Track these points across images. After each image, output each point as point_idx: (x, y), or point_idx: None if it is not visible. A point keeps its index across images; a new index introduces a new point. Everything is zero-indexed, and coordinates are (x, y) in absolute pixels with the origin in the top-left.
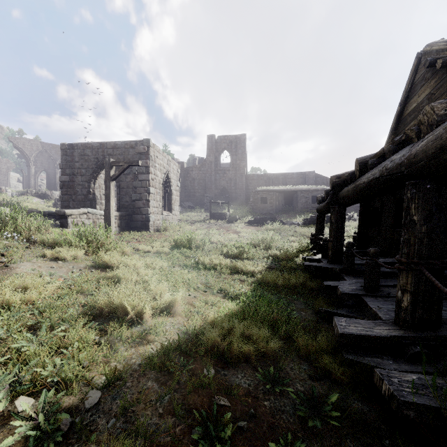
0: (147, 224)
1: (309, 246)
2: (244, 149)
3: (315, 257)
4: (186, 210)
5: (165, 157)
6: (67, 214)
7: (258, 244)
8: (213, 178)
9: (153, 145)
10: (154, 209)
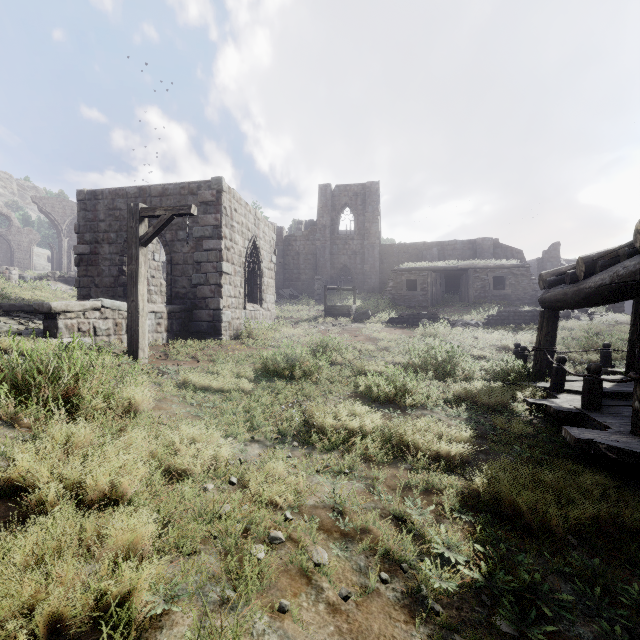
0: (217, 326)
1: (527, 372)
2: (376, 204)
3: (562, 403)
4: (286, 301)
5: (250, 212)
6: (55, 311)
7: (420, 367)
8: (328, 251)
9: (228, 189)
10: (231, 301)
